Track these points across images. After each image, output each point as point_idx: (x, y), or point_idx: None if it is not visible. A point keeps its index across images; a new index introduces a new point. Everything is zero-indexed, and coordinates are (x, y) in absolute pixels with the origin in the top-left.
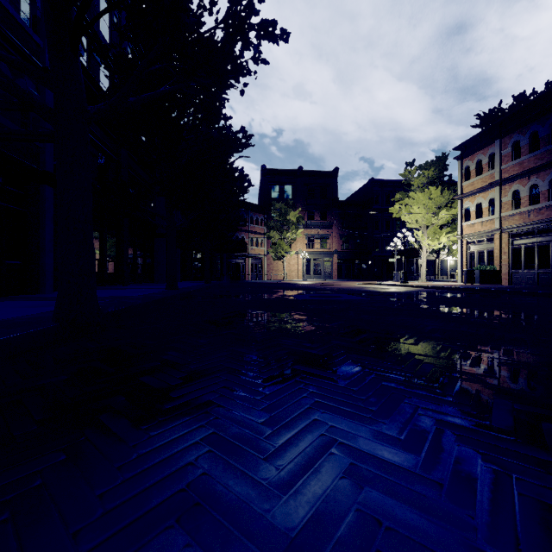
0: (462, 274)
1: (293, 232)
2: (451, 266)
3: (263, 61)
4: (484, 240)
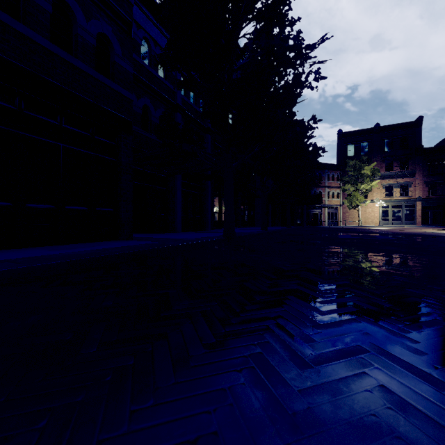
0: None
1: (368, 184)
2: None
3: (322, 78)
4: None
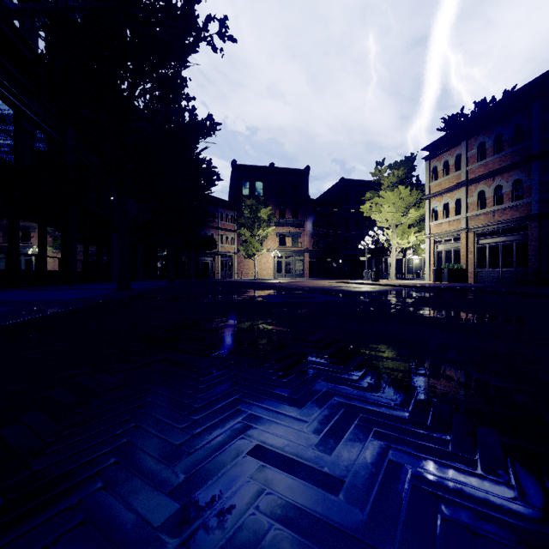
0: (430, 273)
1: (264, 229)
2: (416, 265)
3: (230, 38)
4: (451, 239)
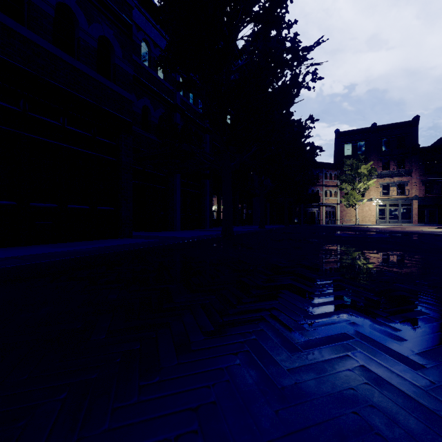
0: None
1: (365, 183)
2: None
3: (319, 78)
4: None
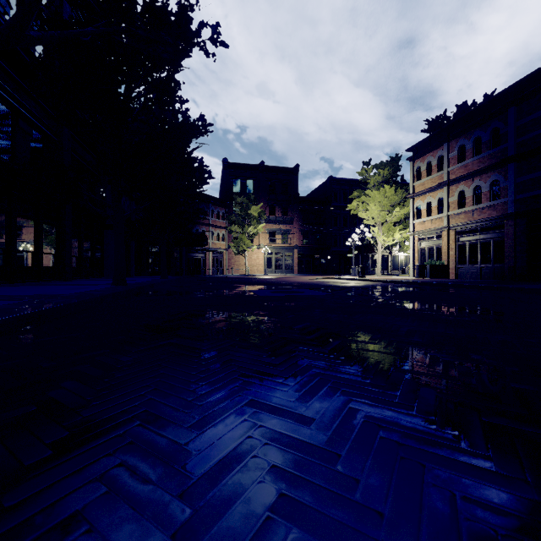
0: (414, 269)
1: (255, 226)
2: (402, 261)
3: (222, 43)
4: (433, 236)
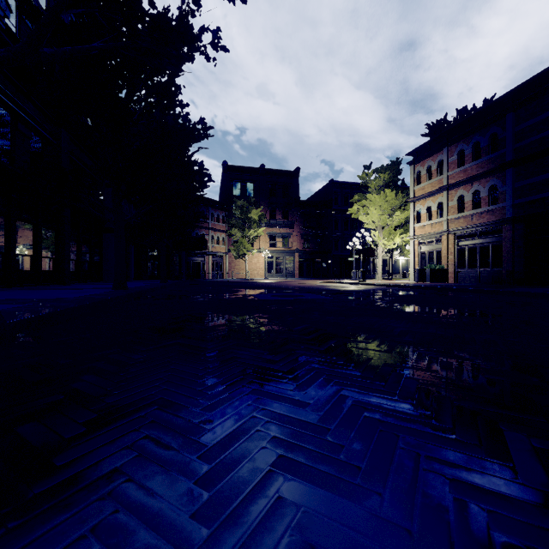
0: (414, 273)
1: (255, 230)
2: (403, 265)
3: (223, 48)
4: (433, 241)
